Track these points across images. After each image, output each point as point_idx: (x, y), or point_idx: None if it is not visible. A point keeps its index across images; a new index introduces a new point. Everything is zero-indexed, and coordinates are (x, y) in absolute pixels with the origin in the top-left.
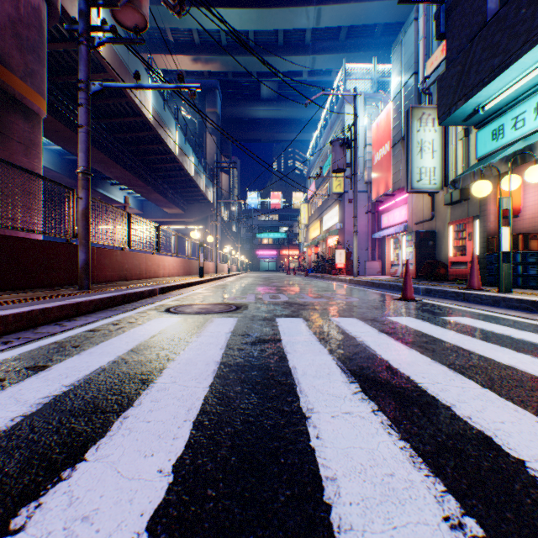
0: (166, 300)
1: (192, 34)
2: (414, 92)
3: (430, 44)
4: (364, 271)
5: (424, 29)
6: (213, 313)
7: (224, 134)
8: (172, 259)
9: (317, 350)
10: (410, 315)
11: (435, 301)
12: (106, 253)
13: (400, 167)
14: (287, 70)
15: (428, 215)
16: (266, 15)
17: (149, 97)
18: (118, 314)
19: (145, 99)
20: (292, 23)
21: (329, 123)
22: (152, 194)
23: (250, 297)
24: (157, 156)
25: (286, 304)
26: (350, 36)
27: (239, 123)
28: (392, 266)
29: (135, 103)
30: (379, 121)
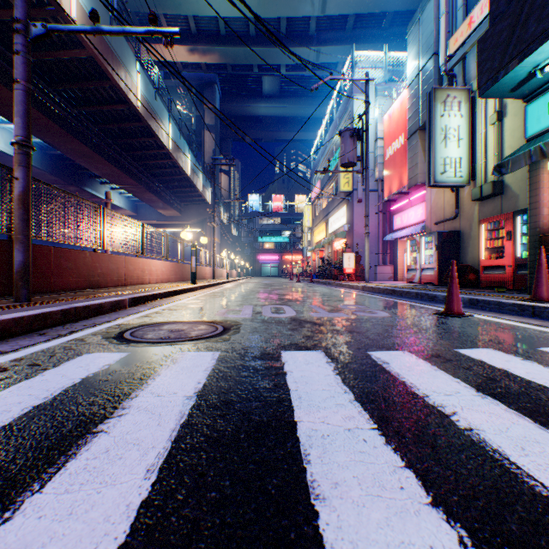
0: (132, 316)
1: (188, 22)
2: (435, 74)
3: (454, 19)
4: (374, 276)
5: (446, 3)
6: (186, 340)
7: (224, 133)
8: (161, 263)
9: (393, 483)
10: (488, 345)
11: (492, 316)
12: (68, 254)
13: (417, 161)
14: (290, 62)
15: (450, 213)
16: (268, 1)
17: (137, 83)
18: (35, 345)
19: (132, 84)
20: (295, 10)
21: (335, 117)
22: (145, 194)
23: (245, 310)
24: (149, 151)
25: (294, 323)
26: (358, 26)
27: (240, 122)
28: (409, 271)
29: (120, 88)
30: (392, 112)
